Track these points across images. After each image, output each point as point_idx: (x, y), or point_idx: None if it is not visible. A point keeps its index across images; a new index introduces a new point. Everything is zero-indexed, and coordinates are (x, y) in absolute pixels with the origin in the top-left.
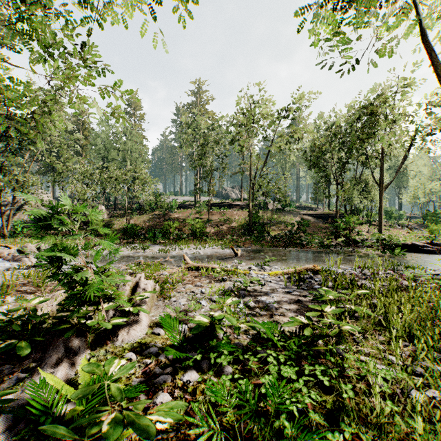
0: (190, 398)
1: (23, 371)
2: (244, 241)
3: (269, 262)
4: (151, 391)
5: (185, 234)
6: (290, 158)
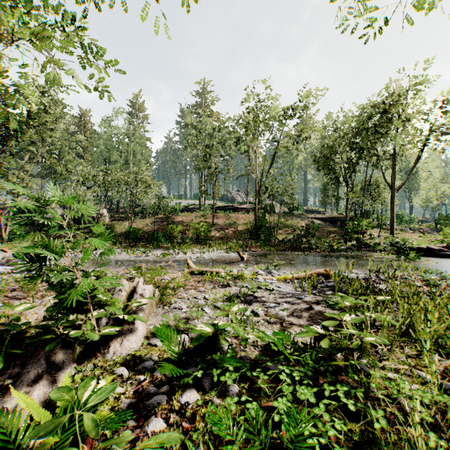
0: (188, 425)
1: None
2: (251, 245)
3: (277, 266)
4: (143, 415)
5: (189, 238)
6: (297, 160)
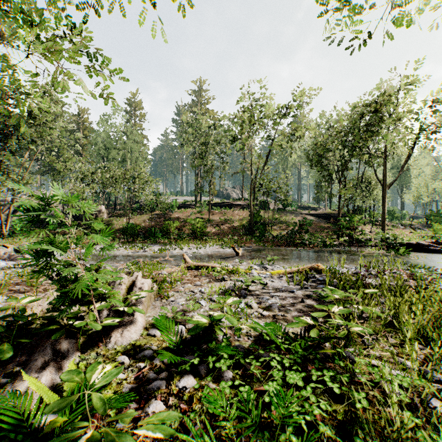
0: (186, 407)
1: (6, 375)
2: (246, 241)
3: (271, 261)
4: (144, 398)
5: (186, 234)
6: (291, 158)
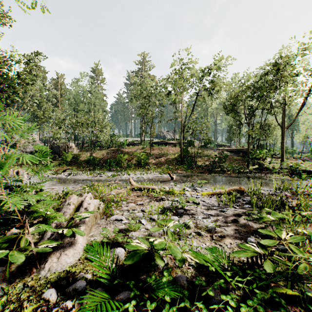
0: None
1: None
2: (178, 169)
3: (200, 184)
4: None
5: (133, 164)
6: (210, 109)
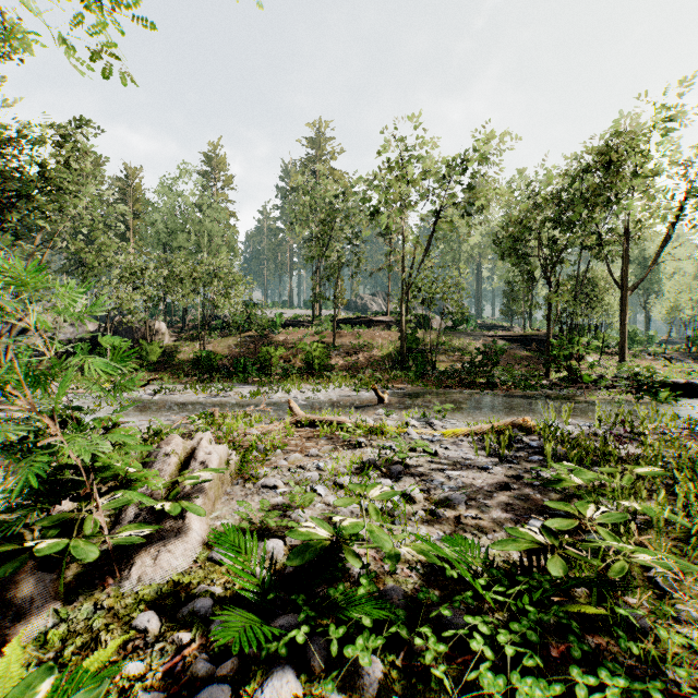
0: None
1: None
2: (394, 379)
3: (441, 412)
4: None
5: (296, 368)
6: (467, 246)
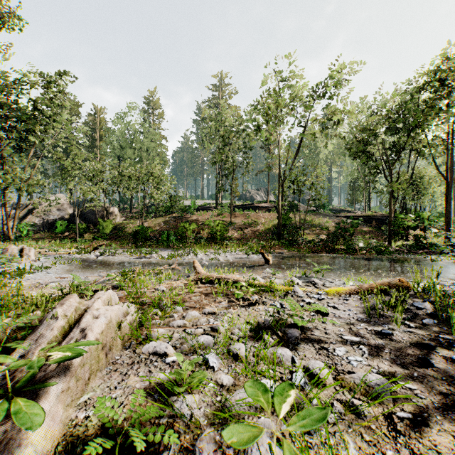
0: None
1: None
2: (274, 246)
3: (319, 272)
4: None
5: (204, 238)
6: (323, 155)
